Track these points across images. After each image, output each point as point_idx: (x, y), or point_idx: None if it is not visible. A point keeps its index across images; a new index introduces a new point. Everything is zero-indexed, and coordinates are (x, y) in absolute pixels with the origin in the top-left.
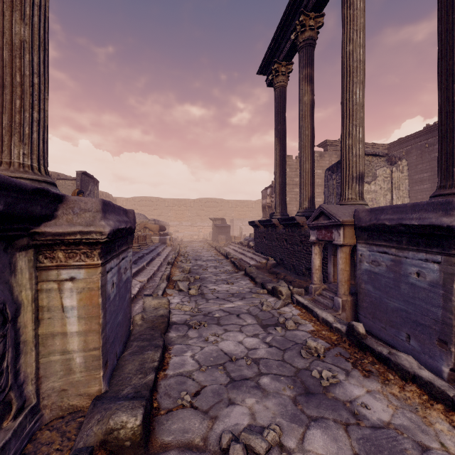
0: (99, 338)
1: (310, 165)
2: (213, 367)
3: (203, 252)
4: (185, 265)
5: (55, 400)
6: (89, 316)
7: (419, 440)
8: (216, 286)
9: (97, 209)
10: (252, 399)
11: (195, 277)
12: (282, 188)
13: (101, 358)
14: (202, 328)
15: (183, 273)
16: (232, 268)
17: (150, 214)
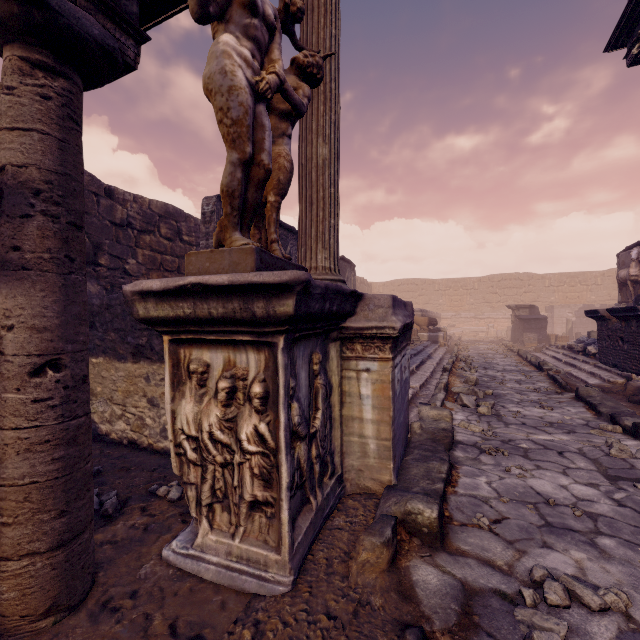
0: (390, 430)
1: None
2: (519, 502)
3: (496, 357)
4: (469, 374)
5: (354, 477)
6: (381, 406)
7: None
8: (520, 409)
9: (388, 305)
10: (581, 553)
11: (486, 392)
12: None
13: (391, 450)
14: (499, 455)
15: (466, 384)
16: (551, 386)
17: (413, 302)
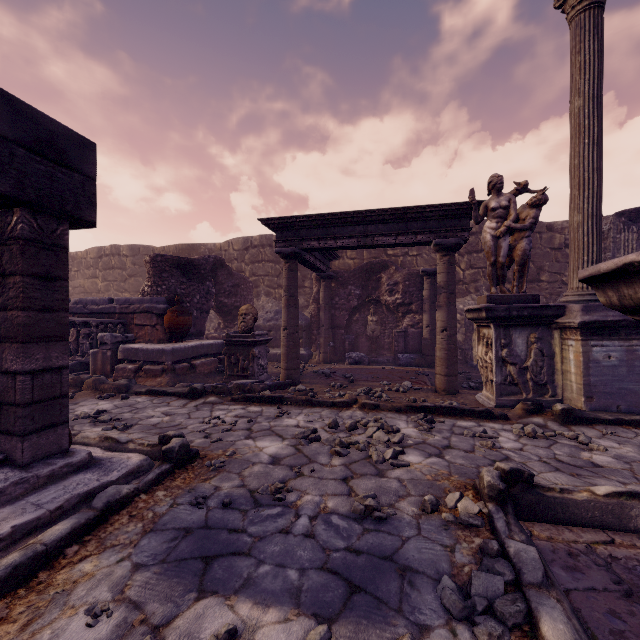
0: (581, 379)
1: None
2: None
3: None
4: None
5: (568, 403)
6: (576, 365)
7: (632, 485)
8: None
9: (577, 310)
10: (632, 450)
11: None
12: None
13: (582, 391)
14: None
15: None
16: None
17: None
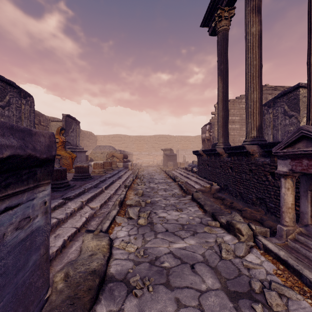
0: None
1: (258, 94)
2: None
3: (156, 175)
4: (140, 187)
5: None
6: None
7: None
8: (165, 213)
9: None
10: None
11: (147, 201)
12: (225, 121)
13: None
14: (145, 294)
15: (137, 196)
16: (180, 191)
17: (119, 146)
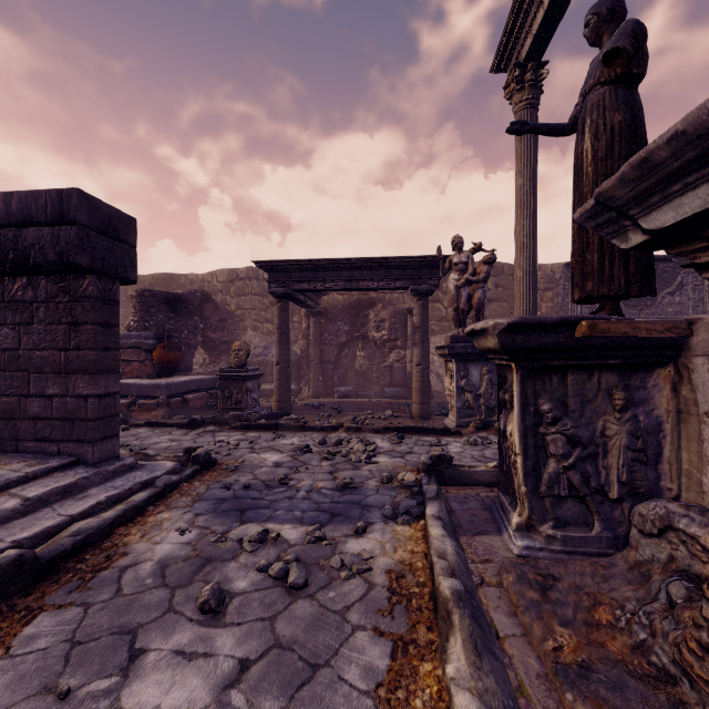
0: None
1: None
2: None
3: None
4: None
5: None
6: None
7: None
8: None
9: None
10: None
11: None
12: None
13: None
14: None
15: None
16: None
17: None
